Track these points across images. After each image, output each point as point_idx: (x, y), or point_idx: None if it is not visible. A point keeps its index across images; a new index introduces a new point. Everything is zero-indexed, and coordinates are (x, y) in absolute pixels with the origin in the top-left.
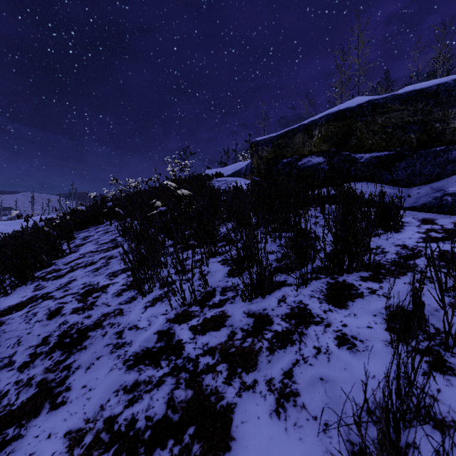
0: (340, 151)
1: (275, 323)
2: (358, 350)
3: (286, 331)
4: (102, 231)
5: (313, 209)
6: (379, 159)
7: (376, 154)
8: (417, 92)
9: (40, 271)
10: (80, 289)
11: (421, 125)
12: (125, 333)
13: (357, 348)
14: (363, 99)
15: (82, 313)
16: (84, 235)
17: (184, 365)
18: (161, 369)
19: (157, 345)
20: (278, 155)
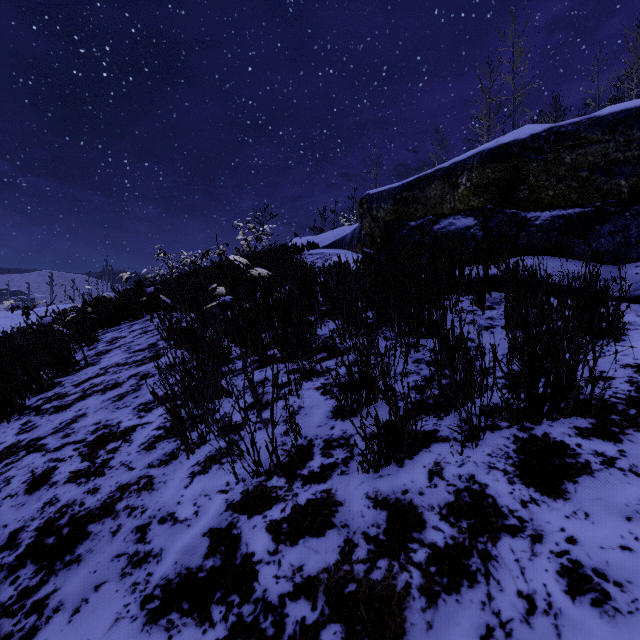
0: (502, 208)
1: (429, 526)
2: (617, 611)
3: (453, 547)
4: (138, 330)
5: (462, 299)
6: (566, 221)
7: (561, 212)
8: (631, 113)
9: (37, 396)
10: (88, 434)
11: (638, 164)
12: (152, 529)
13: (614, 605)
14: (537, 128)
15: (84, 481)
16: (112, 336)
17: (257, 622)
18: (211, 628)
19: (206, 565)
20: (403, 216)
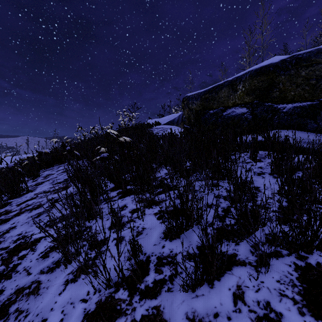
0: (263, 102)
1: None
2: None
3: None
4: (61, 170)
5: (241, 155)
6: (302, 109)
7: (299, 104)
8: None
9: None
10: (11, 242)
11: None
12: None
13: None
14: (282, 57)
15: None
16: (47, 173)
17: None
18: None
19: None
20: (206, 107)
